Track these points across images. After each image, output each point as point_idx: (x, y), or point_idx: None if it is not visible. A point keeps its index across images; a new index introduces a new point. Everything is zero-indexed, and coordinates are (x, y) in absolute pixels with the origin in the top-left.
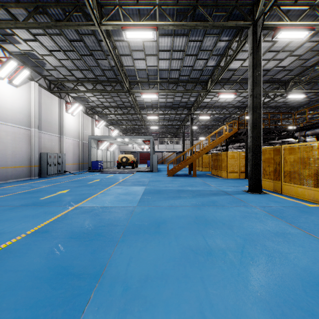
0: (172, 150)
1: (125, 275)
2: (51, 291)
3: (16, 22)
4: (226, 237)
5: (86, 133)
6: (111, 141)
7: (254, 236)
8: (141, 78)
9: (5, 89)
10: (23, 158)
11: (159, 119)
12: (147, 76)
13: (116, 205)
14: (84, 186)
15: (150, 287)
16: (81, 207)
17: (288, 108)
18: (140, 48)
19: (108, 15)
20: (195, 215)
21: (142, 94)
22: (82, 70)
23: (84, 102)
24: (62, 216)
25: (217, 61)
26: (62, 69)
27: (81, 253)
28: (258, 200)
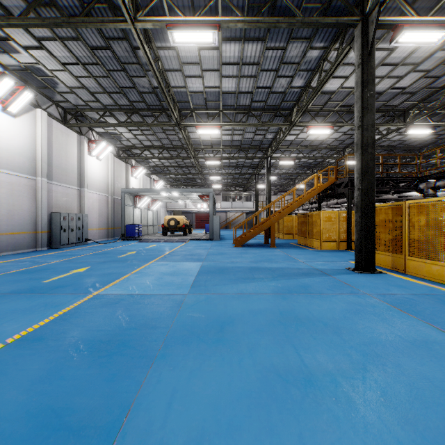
0: (241, 209)
1: (163, 430)
2: None
3: (10, 18)
4: (332, 348)
5: (119, 185)
6: (154, 196)
7: (379, 347)
8: (197, 105)
9: None
10: (25, 221)
11: (222, 166)
12: (205, 102)
13: (156, 292)
14: (113, 262)
15: None
16: (103, 296)
17: (406, 149)
18: (195, 59)
19: (146, 7)
20: (278, 308)
21: (197, 128)
22: (111, 93)
23: (115, 140)
24: (70, 310)
25: (307, 80)
26: (82, 92)
27: (90, 382)
28: (373, 283)
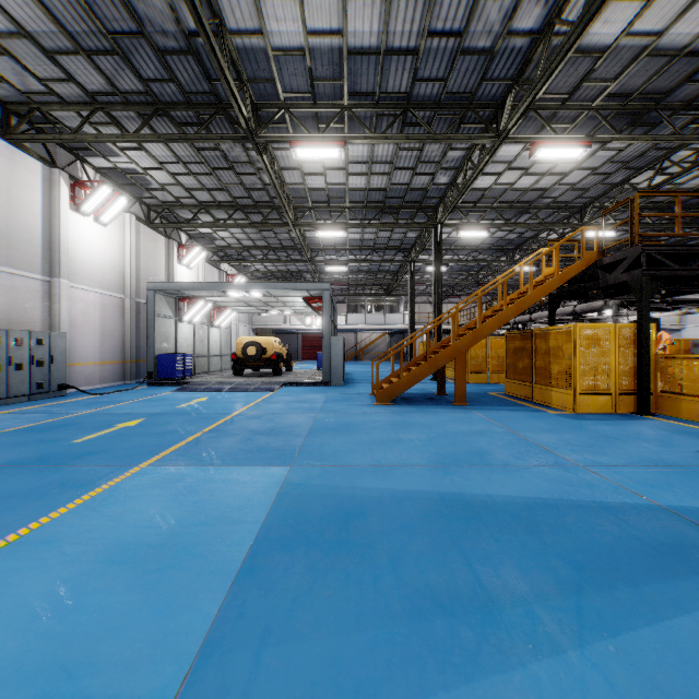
0: (381, 326)
1: None
2: None
3: None
4: None
5: (150, 279)
6: (217, 299)
7: None
8: (292, 92)
9: None
10: None
11: (348, 247)
12: (309, 84)
13: None
14: (27, 466)
15: None
16: None
17: None
18: None
19: None
20: None
21: (294, 144)
22: (92, 53)
23: (139, 189)
24: None
25: (551, 8)
26: (26, 50)
27: None
28: None
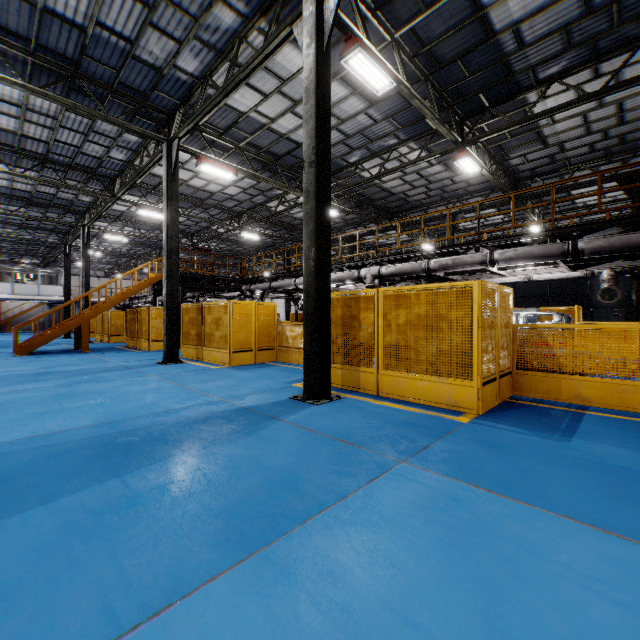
0: (36, 297)
1: None
2: None
3: None
4: (90, 400)
5: None
6: None
7: (124, 394)
8: None
9: None
10: None
11: None
12: None
13: None
14: None
15: None
16: None
17: (255, 247)
18: None
19: None
20: (58, 392)
21: None
22: None
23: None
24: None
25: (129, 156)
26: None
27: None
28: (166, 369)
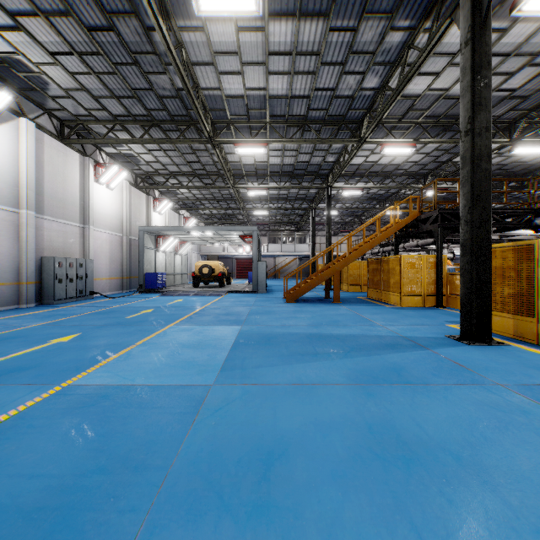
0: (293, 253)
1: None
2: None
3: None
4: (497, 536)
5: (137, 223)
6: (182, 236)
7: None
8: (236, 115)
9: None
10: (3, 268)
11: (269, 198)
12: (246, 111)
13: (164, 381)
14: (116, 325)
15: None
16: (77, 388)
17: (505, 176)
18: (232, 47)
19: None
20: (364, 417)
21: (237, 146)
22: (121, 98)
23: (132, 165)
24: (7, 421)
25: (383, 78)
26: (82, 96)
27: None
28: (498, 363)
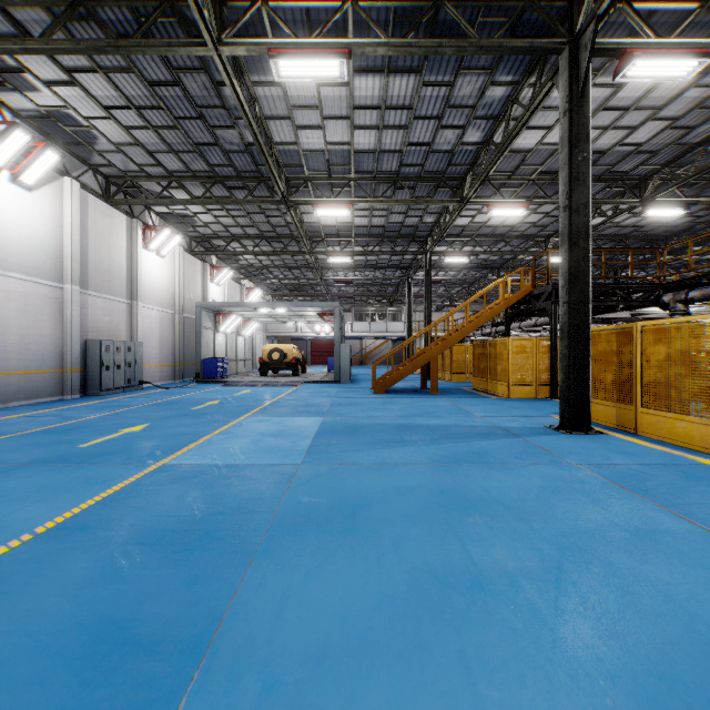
0: (384, 334)
1: (270, 646)
2: (77, 691)
3: (26, 39)
4: (515, 541)
5: (191, 297)
6: (246, 313)
7: (584, 539)
8: (314, 171)
9: (4, 195)
10: (46, 353)
11: (354, 266)
12: (327, 166)
13: (254, 462)
14: (184, 416)
15: (332, 680)
16: (173, 467)
17: (645, 240)
18: (312, 101)
19: (237, 22)
20: (438, 485)
21: (316, 207)
22: (180, 153)
23: (186, 226)
24: (125, 487)
25: (486, 132)
26: (135, 150)
27: (163, 586)
28: (585, 448)
